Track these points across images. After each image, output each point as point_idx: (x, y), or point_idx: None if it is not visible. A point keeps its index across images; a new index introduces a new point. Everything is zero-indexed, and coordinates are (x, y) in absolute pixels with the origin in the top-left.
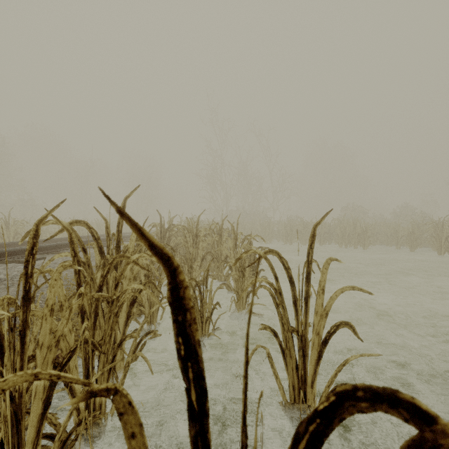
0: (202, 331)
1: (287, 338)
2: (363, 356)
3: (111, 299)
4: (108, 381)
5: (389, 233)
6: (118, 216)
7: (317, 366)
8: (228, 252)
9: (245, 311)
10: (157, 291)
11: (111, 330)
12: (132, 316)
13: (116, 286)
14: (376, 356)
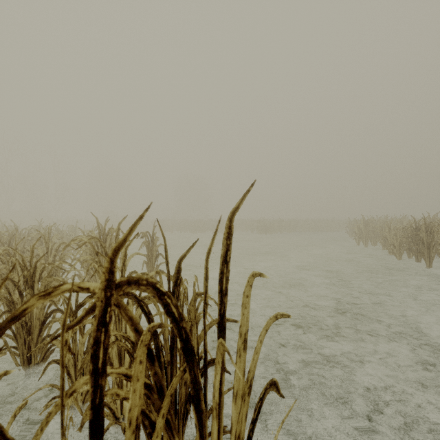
0: None
1: None
2: None
3: None
4: None
5: None
6: None
7: None
8: None
9: None
10: None
11: None
12: None
13: None
14: None
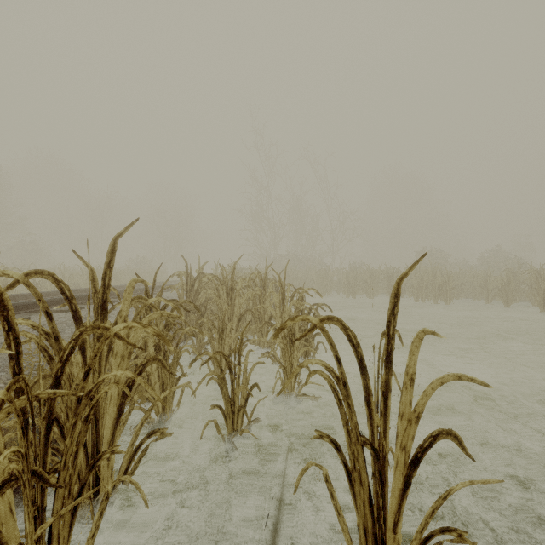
0: (233, 425)
1: (355, 454)
2: (474, 483)
3: (76, 396)
4: (71, 526)
5: (476, 284)
6: (104, 264)
7: (403, 499)
8: (273, 311)
9: (295, 392)
10: (173, 367)
11: (78, 445)
12: (133, 405)
13: (85, 375)
14: (495, 482)
